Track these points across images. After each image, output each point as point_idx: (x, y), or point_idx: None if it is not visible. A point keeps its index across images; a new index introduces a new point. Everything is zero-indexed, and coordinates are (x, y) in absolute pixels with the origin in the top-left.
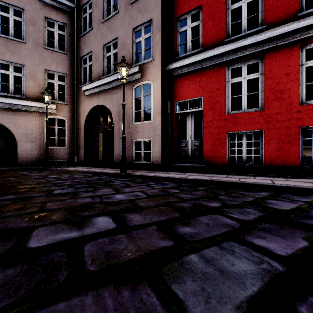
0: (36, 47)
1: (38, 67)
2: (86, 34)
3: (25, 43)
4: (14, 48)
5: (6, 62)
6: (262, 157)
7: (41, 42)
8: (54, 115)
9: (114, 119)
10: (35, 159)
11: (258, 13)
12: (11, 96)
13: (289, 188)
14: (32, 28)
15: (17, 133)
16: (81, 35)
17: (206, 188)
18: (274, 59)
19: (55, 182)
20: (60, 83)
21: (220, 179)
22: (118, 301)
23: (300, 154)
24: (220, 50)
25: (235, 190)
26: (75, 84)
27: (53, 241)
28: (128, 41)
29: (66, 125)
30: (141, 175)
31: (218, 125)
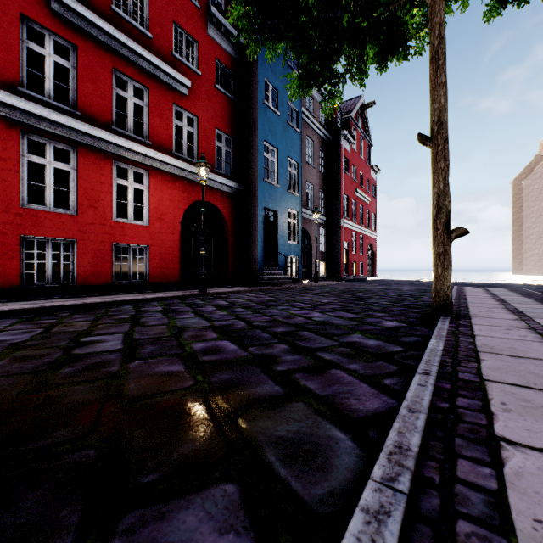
0: None
1: None
2: None
3: None
4: None
5: None
6: (74, 274)
7: None
8: None
9: None
10: None
11: (70, 88)
12: None
13: (136, 300)
14: None
15: None
16: None
17: (71, 313)
18: (89, 159)
19: None
20: None
21: (59, 304)
22: (193, 331)
23: (113, 271)
24: (15, 101)
25: (103, 309)
26: None
27: (119, 345)
28: None
29: None
30: None
31: (4, 221)
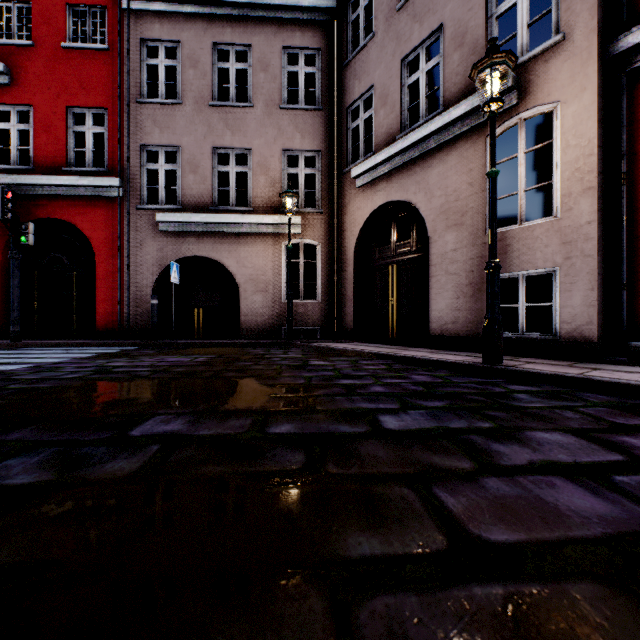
0: (269, 110)
1: (272, 148)
2: (359, 54)
3: (252, 108)
4: (236, 121)
5: (225, 151)
6: None
7: (276, 98)
8: (298, 237)
9: (429, 229)
10: (268, 324)
11: None
12: (233, 209)
13: None
14: (263, 76)
15: (241, 276)
16: (349, 61)
17: None
18: None
19: (342, 381)
20: (308, 172)
21: None
22: None
23: None
24: None
25: None
26: (335, 168)
27: None
28: (474, 22)
29: (318, 255)
30: (579, 377)
31: None
